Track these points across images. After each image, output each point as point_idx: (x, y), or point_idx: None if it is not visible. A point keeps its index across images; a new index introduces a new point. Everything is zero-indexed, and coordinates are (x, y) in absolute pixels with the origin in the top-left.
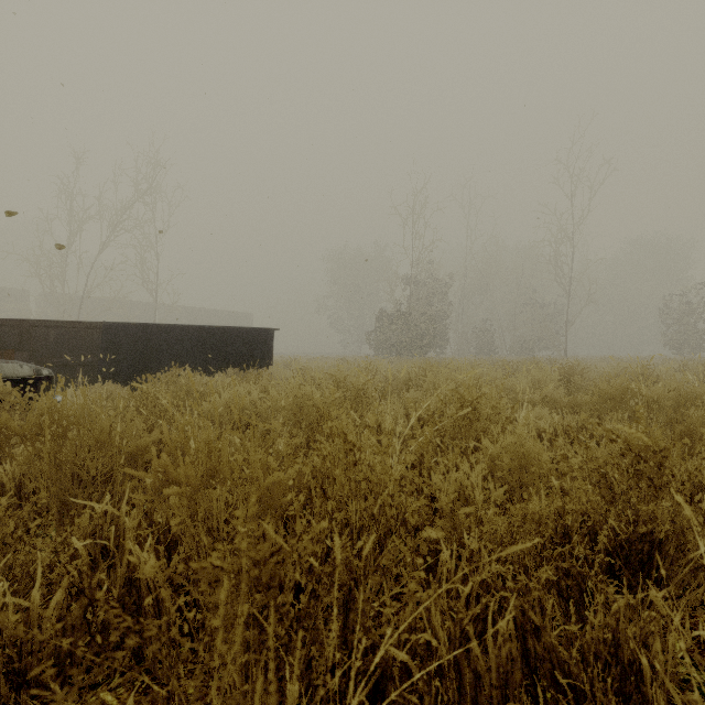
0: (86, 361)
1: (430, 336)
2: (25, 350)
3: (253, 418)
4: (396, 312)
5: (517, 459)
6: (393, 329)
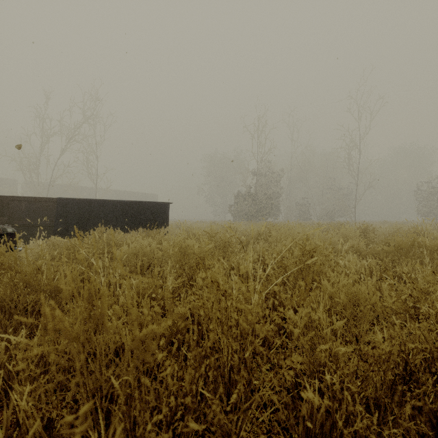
0: (46, 223)
1: (269, 208)
2: (5, 216)
3: (138, 267)
4: (247, 193)
5: (350, 297)
6: (246, 204)
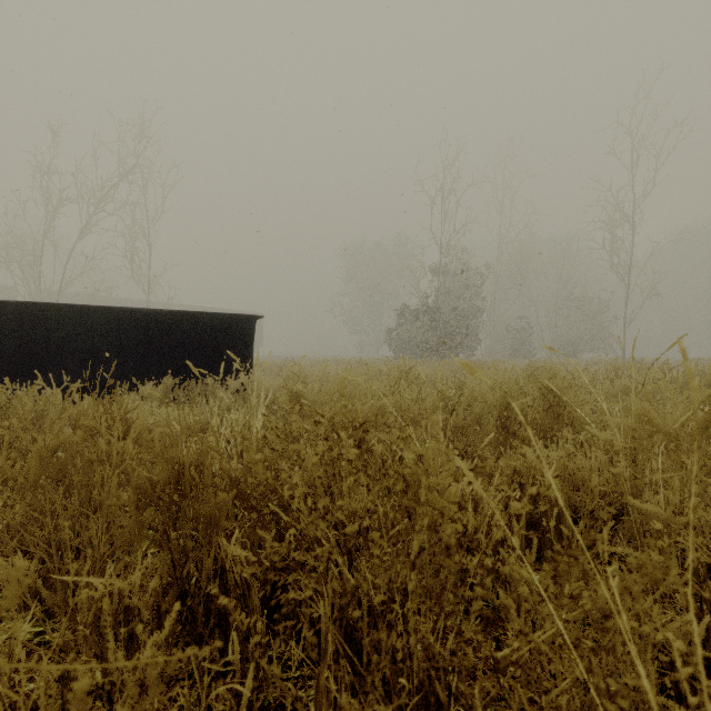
0: None
1: (461, 335)
2: None
3: None
4: (421, 306)
5: None
6: (418, 327)
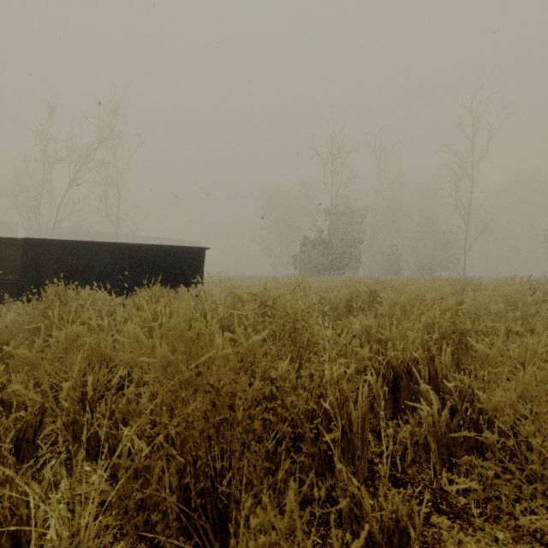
0: (4, 279)
1: (347, 259)
2: None
3: None
4: (318, 238)
5: None
6: (316, 253)
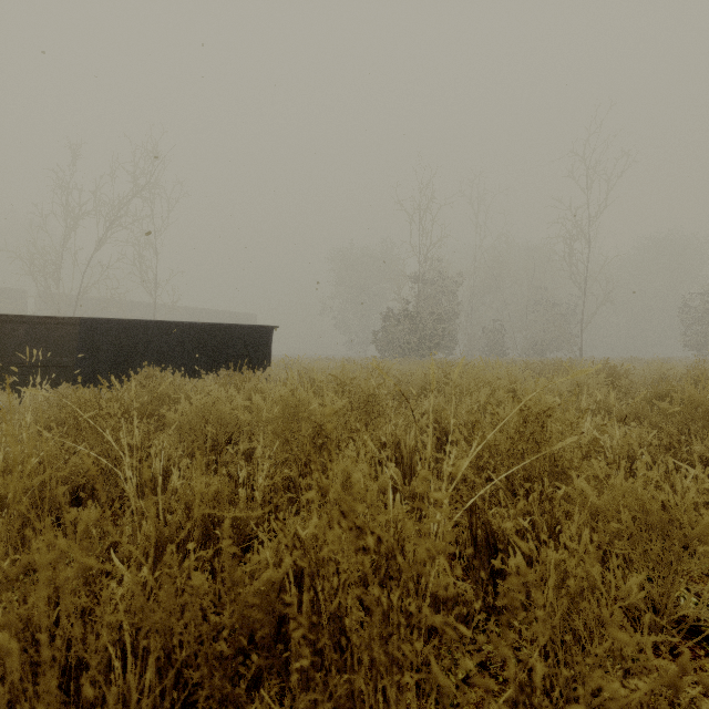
0: (61, 361)
1: (439, 336)
2: None
3: (145, 474)
4: (403, 311)
5: (640, 517)
6: (401, 330)
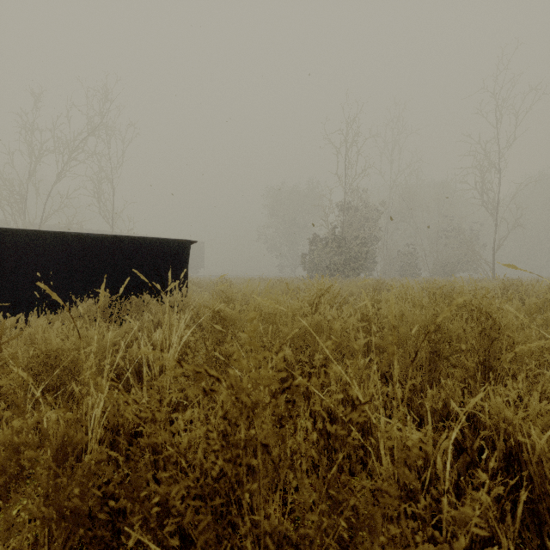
0: None
1: (361, 258)
2: None
3: None
4: (329, 236)
5: None
6: (327, 252)
